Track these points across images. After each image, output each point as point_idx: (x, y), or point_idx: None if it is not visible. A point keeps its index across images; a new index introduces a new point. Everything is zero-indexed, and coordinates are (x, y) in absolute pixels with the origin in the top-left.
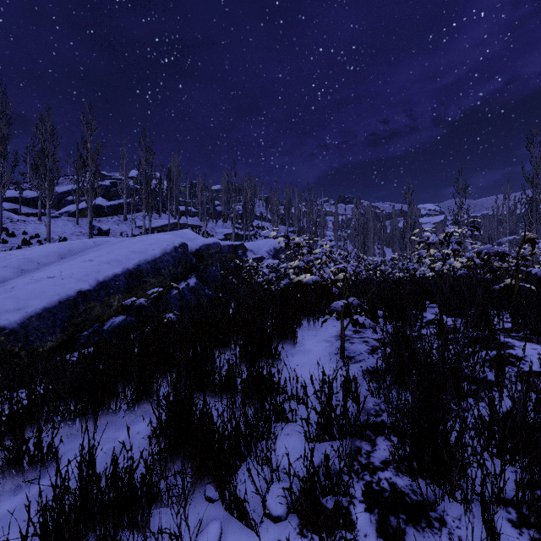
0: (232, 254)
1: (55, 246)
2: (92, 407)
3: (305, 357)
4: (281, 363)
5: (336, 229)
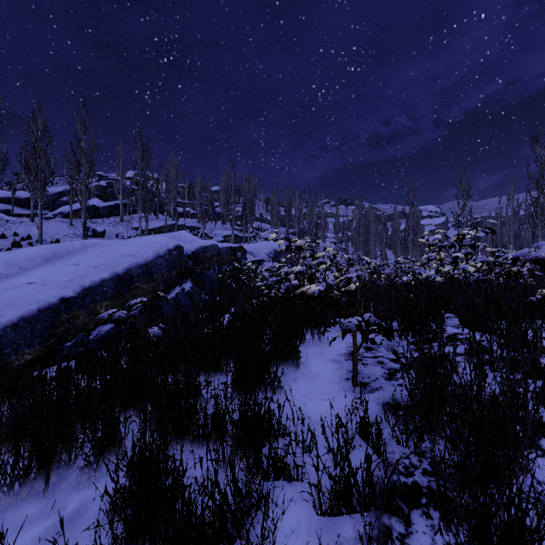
0: (231, 256)
1: (40, 249)
2: (38, 460)
3: (310, 383)
4: (281, 392)
5: (337, 231)
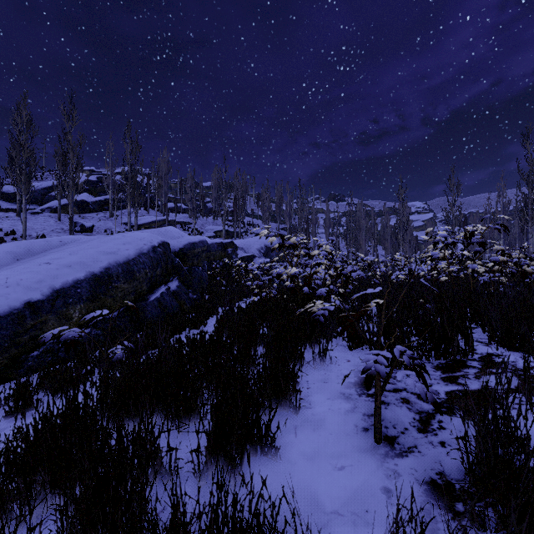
0: (222, 252)
1: (11, 245)
2: None
3: (316, 435)
4: (277, 455)
5: (328, 226)
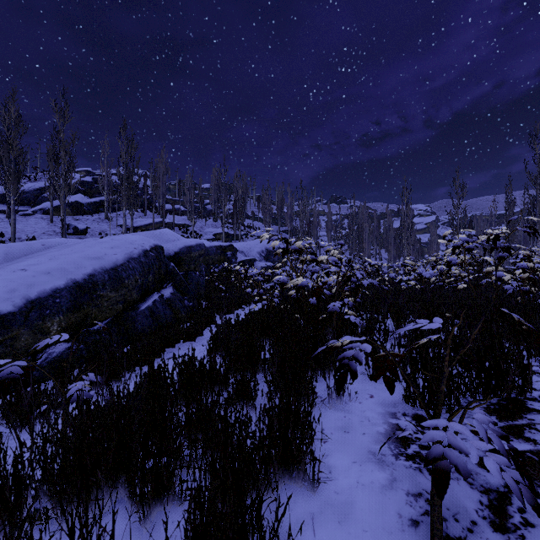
0: (221, 255)
1: None
2: None
3: (343, 533)
4: None
5: (330, 229)
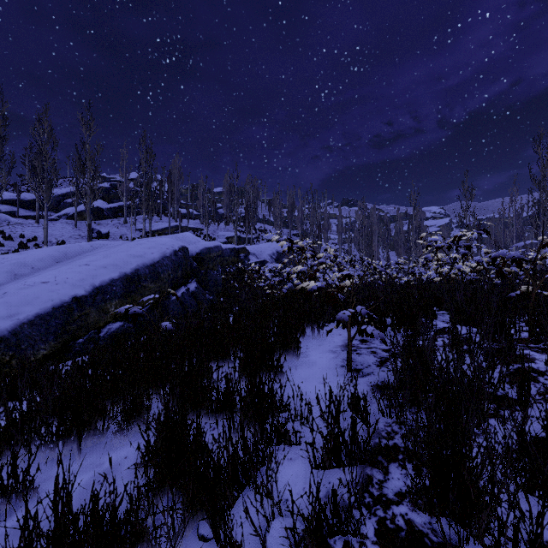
0: (234, 257)
1: (50, 250)
2: (76, 428)
3: (309, 369)
4: (283, 376)
5: (340, 232)
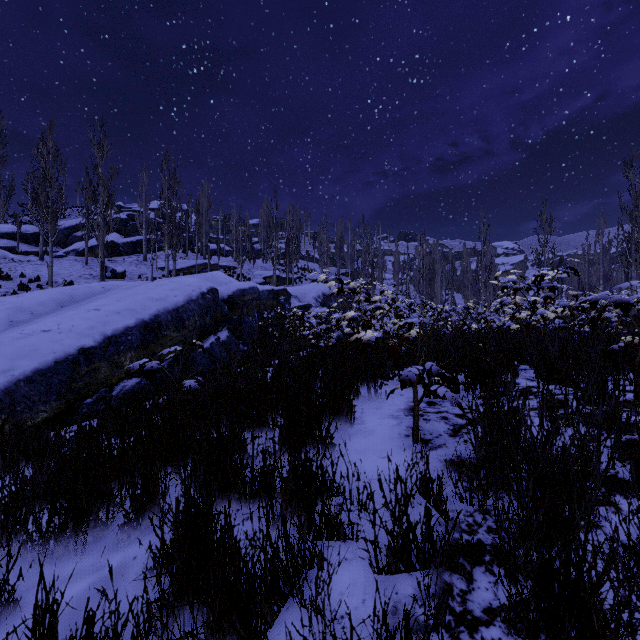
0: (273, 300)
1: (54, 292)
2: (73, 518)
3: (366, 440)
4: (334, 449)
5: (397, 271)
